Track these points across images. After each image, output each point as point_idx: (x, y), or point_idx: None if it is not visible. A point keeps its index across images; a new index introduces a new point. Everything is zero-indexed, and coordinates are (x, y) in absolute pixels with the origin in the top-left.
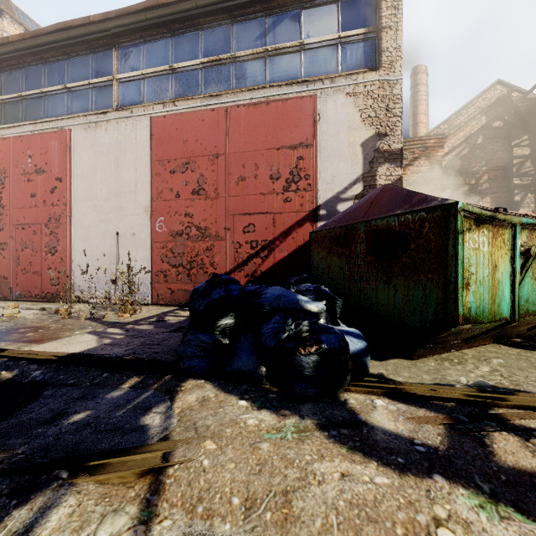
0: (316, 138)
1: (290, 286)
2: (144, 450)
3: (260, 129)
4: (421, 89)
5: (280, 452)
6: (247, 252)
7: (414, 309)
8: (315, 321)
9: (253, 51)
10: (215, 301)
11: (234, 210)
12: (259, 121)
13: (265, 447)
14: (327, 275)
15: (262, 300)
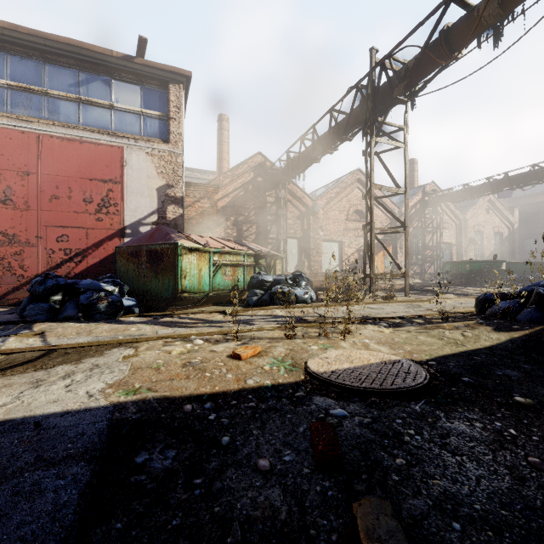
0: (123, 178)
1: (99, 281)
2: (32, 332)
3: (74, 161)
4: (225, 133)
5: (89, 326)
6: (61, 257)
7: (165, 289)
8: (109, 293)
9: (67, 94)
10: (50, 286)
11: (47, 222)
12: (73, 154)
13: (83, 326)
14: (126, 274)
15: (80, 285)
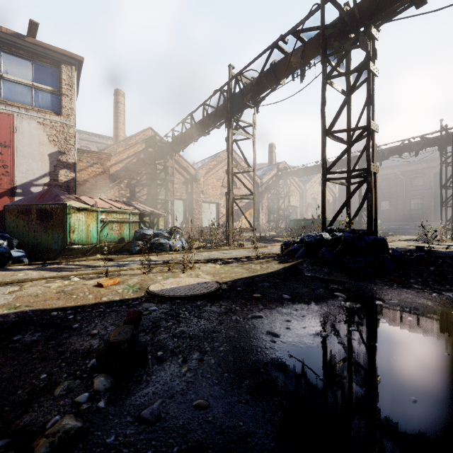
0: (13, 143)
1: None
2: None
3: None
4: (121, 106)
5: None
6: None
7: (55, 242)
8: None
9: None
10: None
11: None
12: None
13: None
14: (16, 229)
15: None
